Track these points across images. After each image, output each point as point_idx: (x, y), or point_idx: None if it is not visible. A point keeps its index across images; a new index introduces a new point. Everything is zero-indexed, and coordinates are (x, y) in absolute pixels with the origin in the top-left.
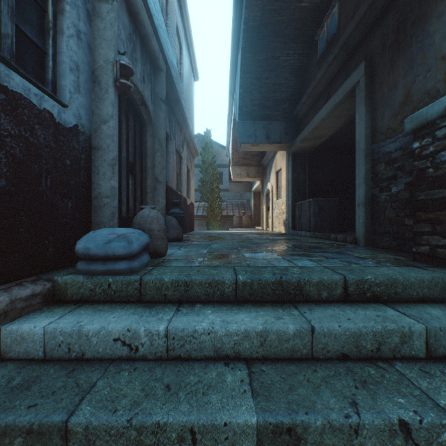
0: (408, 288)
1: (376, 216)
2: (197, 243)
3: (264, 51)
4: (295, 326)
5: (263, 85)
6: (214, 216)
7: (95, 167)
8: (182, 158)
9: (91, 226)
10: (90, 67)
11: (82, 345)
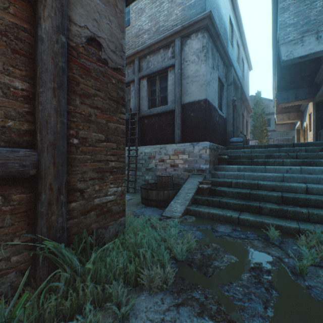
0: (312, 144)
1: None
2: None
3: None
4: (275, 148)
5: (291, 72)
6: None
7: (227, 126)
8: (244, 116)
9: (226, 140)
10: (226, 102)
11: (236, 152)
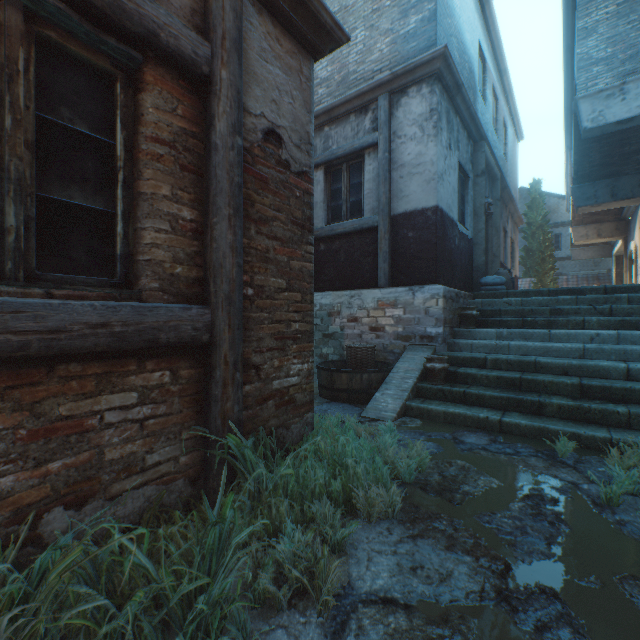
0: None
1: None
2: None
3: None
4: (569, 296)
5: (604, 145)
6: None
7: (474, 253)
8: (507, 232)
9: (473, 279)
10: (473, 209)
11: (493, 304)
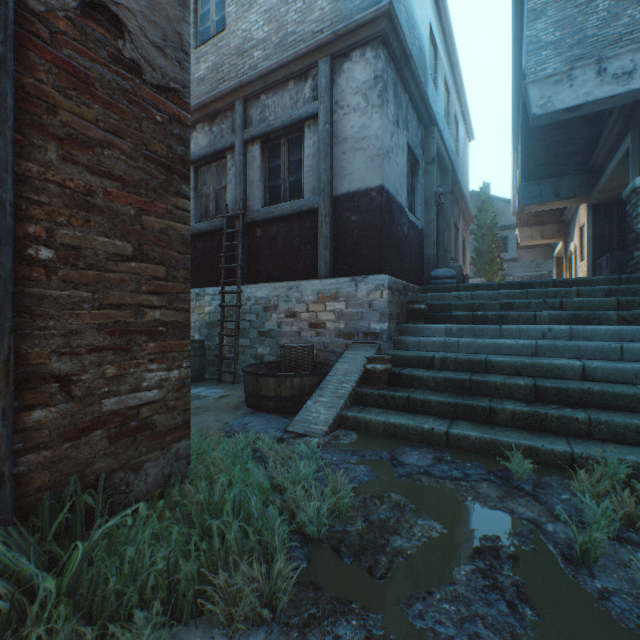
0: (590, 283)
1: None
2: None
3: None
4: (520, 290)
5: (548, 144)
6: None
7: (425, 245)
8: (458, 229)
9: (424, 273)
10: (423, 198)
11: (443, 299)
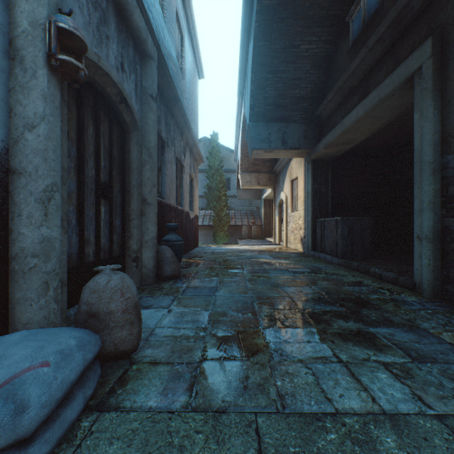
0: None
1: (452, 258)
2: (198, 285)
3: (281, 38)
4: None
5: (279, 80)
6: (221, 226)
7: (14, 204)
8: (184, 167)
9: (7, 306)
10: (4, 33)
11: None
